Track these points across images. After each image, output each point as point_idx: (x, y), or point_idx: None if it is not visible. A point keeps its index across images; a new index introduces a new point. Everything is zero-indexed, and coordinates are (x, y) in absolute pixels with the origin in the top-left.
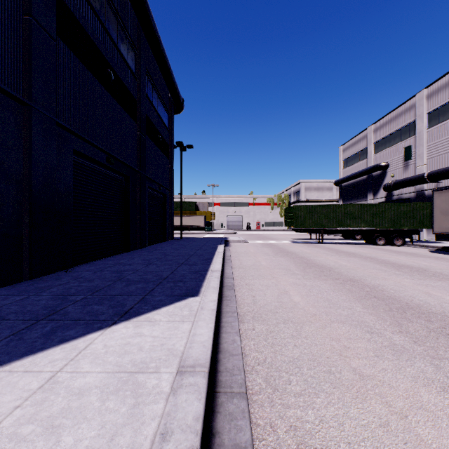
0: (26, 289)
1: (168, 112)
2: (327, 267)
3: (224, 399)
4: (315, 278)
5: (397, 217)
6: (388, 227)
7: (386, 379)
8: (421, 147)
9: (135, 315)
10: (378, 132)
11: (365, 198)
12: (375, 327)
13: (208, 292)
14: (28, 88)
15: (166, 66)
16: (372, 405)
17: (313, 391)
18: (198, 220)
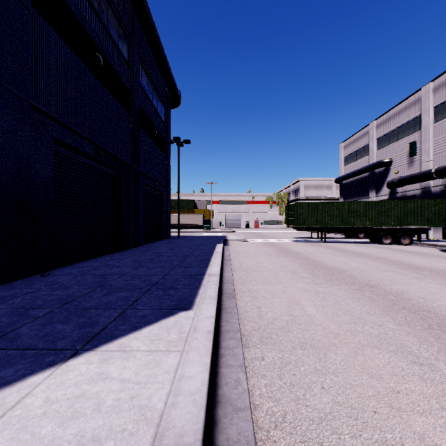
0: None
1: (164, 106)
2: (337, 269)
3: None
4: (326, 282)
5: (404, 215)
6: (394, 225)
7: None
8: (427, 142)
9: (106, 340)
10: (381, 128)
11: (367, 195)
12: (422, 356)
13: (204, 304)
14: None
15: (162, 55)
16: None
17: None
18: (197, 218)
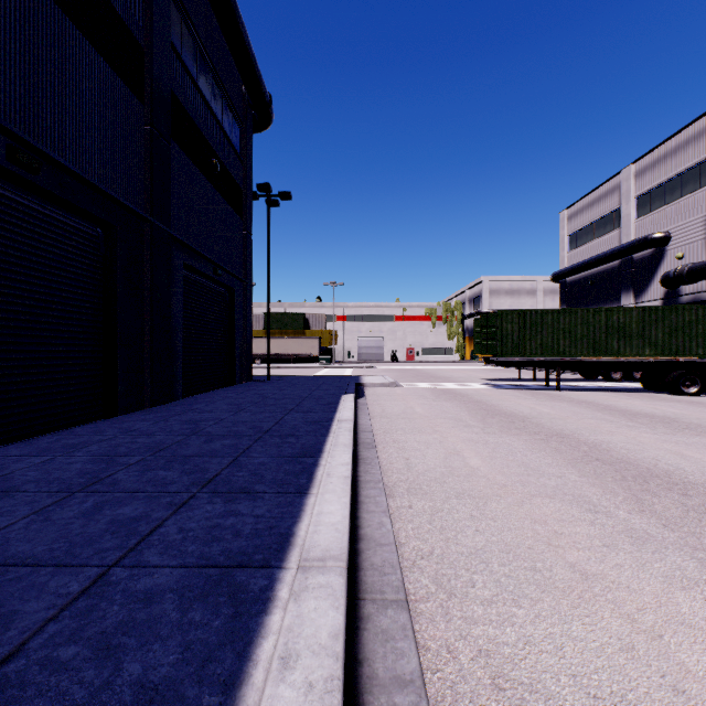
0: None
1: (239, 121)
2: (700, 486)
3: None
4: None
5: None
6: (704, 356)
7: None
8: None
9: None
10: (646, 177)
11: (616, 302)
12: None
13: None
14: None
15: None
16: None
17: None
18: (309, 345)
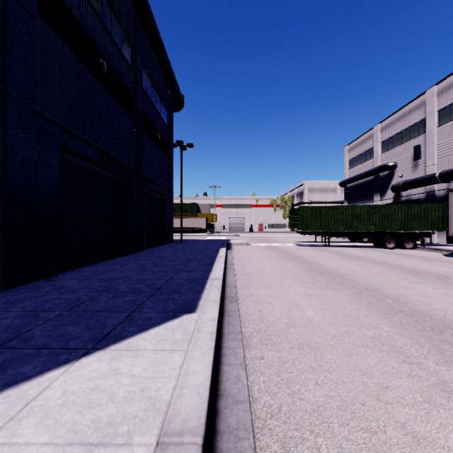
0: None
1: (167, 109)
2: (338, 274)
3: None
4: (327, 286)
5: (407, 219)
6: (398, 230)
7: (451, 443)
8: (431, 146)
9: (115, 340)
10: (385, 131)
11: (371, 199)
12: (413, 355)
13: (207, 308)
14: (2, 72)
15: (165, 59)
16: None
17: None
18: (200, 222)
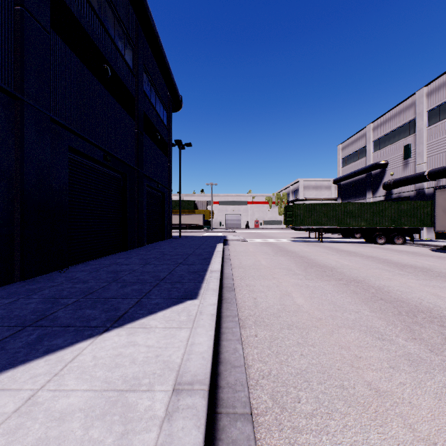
0: (16, 291)
1: (166, 110)
2: (328, 267)
3: (226, 422)
4: (317, 278)
5: (397, 216)
6: (388, 226)
7: (405, 395)
8: (421, 145)
9: (129, 320)
10: (377, 131)
11: (364, 196)
12: (386, 334)
13: (207, 295)
14: (20, 82)
15: (164, 63)
16: (395, 429)
17: (326, 410)
18: (197, 219)
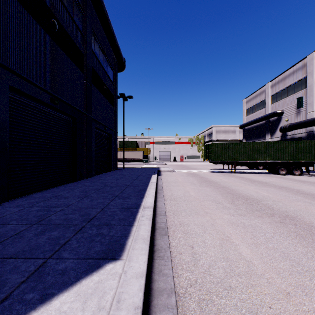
0: None
1: (112, 69)
2: (253, 199)
3: None
4: (249, 213)
5: (296, 152)
6: (288, 160)
7: None
8: (311, 97)
9: None
10: (274, 87)
11: (263, 137)
12: None
13: (135, 251)
14: None
15: (110, 29)
16: None
17: None
18: (138, 154)
